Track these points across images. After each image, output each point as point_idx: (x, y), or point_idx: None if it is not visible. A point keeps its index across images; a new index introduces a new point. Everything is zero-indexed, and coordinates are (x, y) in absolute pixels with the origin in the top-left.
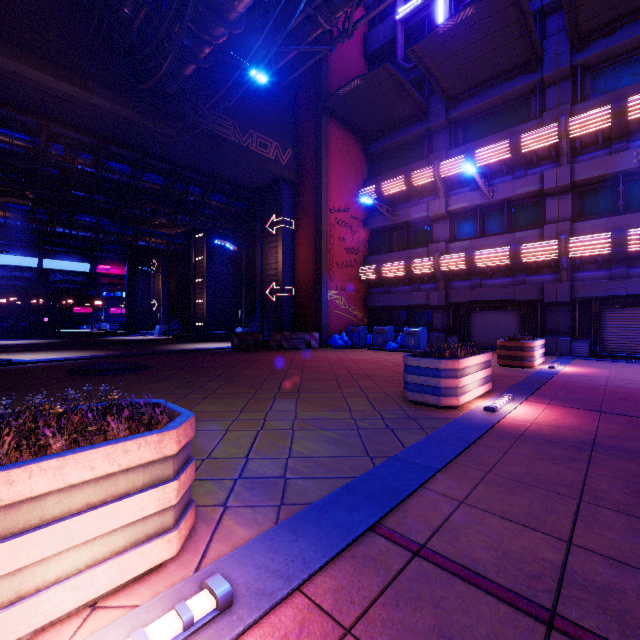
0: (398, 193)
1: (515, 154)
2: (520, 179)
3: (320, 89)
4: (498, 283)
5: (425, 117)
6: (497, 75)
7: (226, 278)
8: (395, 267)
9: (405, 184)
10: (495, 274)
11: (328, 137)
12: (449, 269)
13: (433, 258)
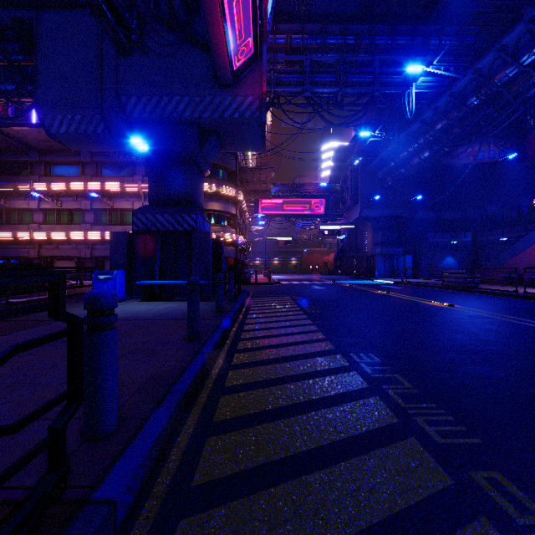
0: (11, 191)
1: (69, 190)
2: (73, 201)
3: None
4: (66, 247)
5: (28, 153)
6: (62, 150)
7: None
8: (7, 234)
9: (13, 188)
10: (65, 243)
11: None
12: (40, 239)
13: (30, 232)
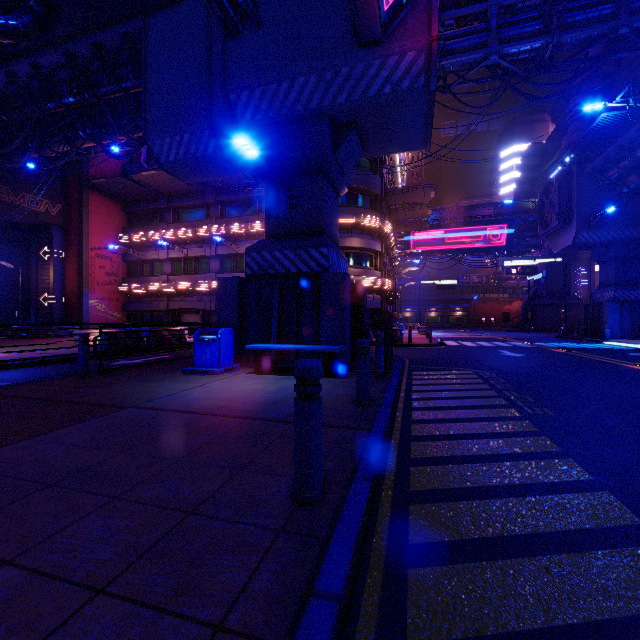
0: (143, 241)
1: (195, 236)
2: (199, 248)
3: (82, 172)
4: (192, 300)
5: (158, 201)
6: (188, 193)
7: (4, 285)
8: (140, 287)
9: (145, 238)
10: (191, 295)
11: (90, 202)
12: (168, 291)
13: (159, 284)
